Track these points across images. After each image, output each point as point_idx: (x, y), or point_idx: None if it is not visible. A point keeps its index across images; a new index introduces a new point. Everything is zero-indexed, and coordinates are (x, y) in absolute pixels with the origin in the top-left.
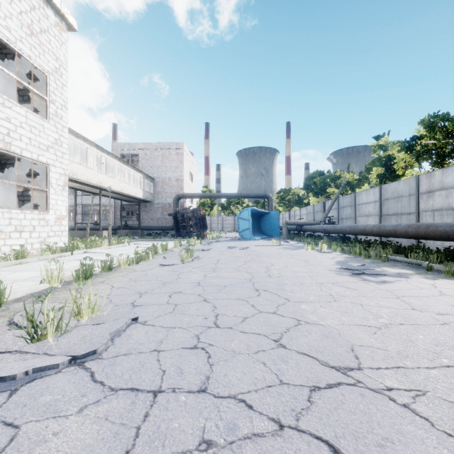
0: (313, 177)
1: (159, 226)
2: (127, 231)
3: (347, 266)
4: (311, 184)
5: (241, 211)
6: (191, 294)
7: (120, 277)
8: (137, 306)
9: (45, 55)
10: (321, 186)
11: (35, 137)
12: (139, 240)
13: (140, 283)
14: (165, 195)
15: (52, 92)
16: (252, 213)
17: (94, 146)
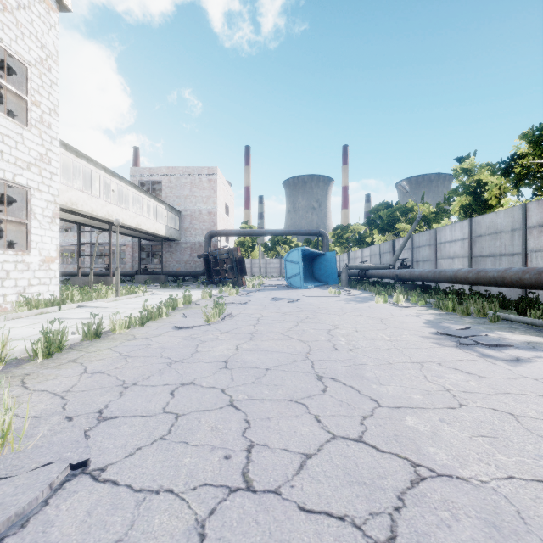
0: (379, 210)
1: (187, 271)
2: (146, 277)
3: (446, 330)
4: (375, 218)
5: (289, 252)
6: (210, 387)
7: (106, 351)
8: (104, 421)
9: (25, 40)
10: (389, 220)
11: (9, 149)
12: (159, 288)
13: (132, 362)
14: (195, 232)
15: (36, 91)
16: (303, 254)
17: (101, 168)
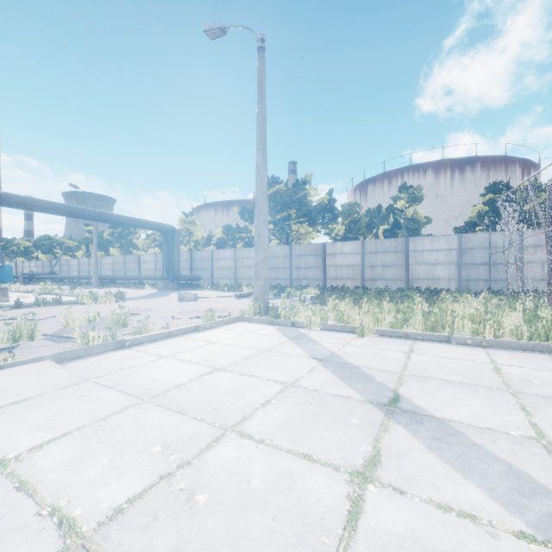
0: (43, 240)
1: None
2: None
3: None
4: (40, 244)
5: None
6: None
7: None
8: None
9: None
10: (49, 247)
11: None
12: None
13: None
14: None
15: None
16: None
17: None
